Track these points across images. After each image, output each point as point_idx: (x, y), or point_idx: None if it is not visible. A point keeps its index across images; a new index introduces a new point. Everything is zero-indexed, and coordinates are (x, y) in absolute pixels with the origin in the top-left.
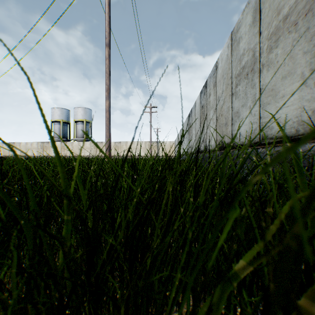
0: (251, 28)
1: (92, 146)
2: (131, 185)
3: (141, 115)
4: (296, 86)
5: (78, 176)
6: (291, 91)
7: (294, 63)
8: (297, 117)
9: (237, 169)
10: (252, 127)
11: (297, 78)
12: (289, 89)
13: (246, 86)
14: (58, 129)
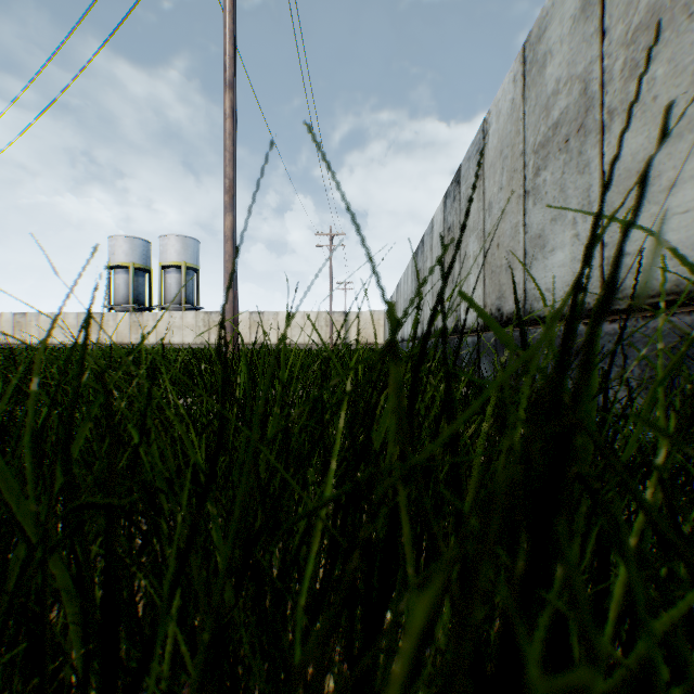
0: (578, 24)
1: (199, 323)
2: None
3: None
4: None
5: None
6: None
7: None
8: None
9: (655, 384)
10: None
11: None
12: (692, 166)
13: (563, 170)
14: (124, 284)
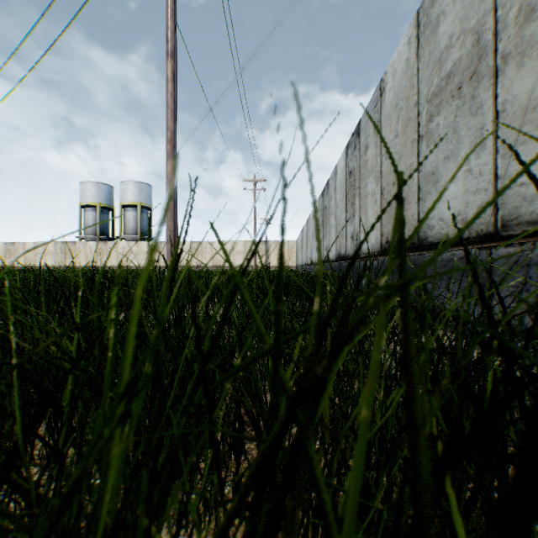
0: None
1: None
2: None
3: None
4: None
5: None
6: None
7: None
8: None
9: None
10: (474, 200)
11: None
12: None
13: (456, 114)
14: (92, 220)
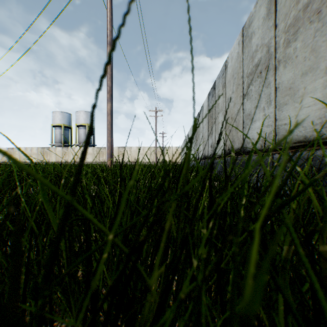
0: (265, 21)
1: (94, 152)
2: (97, 223)
3: (103, 79)
4: (319, 83)
5: (44, 194)
6: (313, 89)
7: (316, 57)
8: (320, 118)
9: (265, 181)
10: (267, 130)
11: (320, 74)
12: (311, 87)
13: (259, 85)
14: (59, 134)
